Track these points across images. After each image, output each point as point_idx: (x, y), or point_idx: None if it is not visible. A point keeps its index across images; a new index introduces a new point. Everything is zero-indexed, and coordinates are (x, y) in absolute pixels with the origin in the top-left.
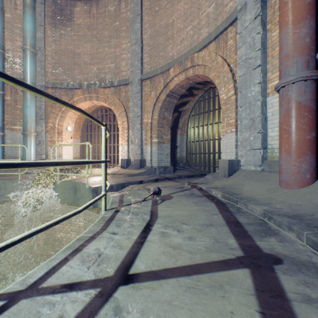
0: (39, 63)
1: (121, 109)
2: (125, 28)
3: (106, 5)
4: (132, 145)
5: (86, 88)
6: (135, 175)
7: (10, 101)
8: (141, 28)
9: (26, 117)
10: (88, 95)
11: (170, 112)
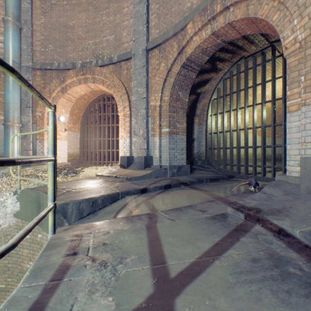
0: (25, 39)
1: (122, 91)
2: None
3: None
4: (136, 138)
5: (80, 67)
6: (137, 178)
7: None
8: None
9: (7, 104)
10: (83, 77)
11: (185, 91)
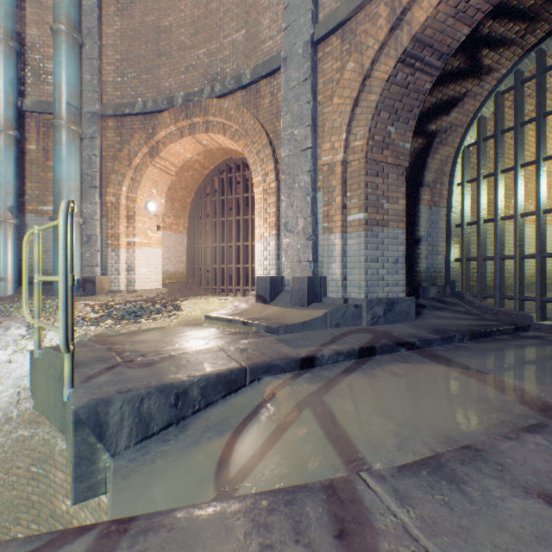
0: (89, 63)
1: (261, 141)
2: None
3: None
4: (289, 237)
5: (181, 105)
6: (292, 328)
7: (35, 152)
8: None
9: (57, 182)
10: (187, 123)
11: (405, 124)
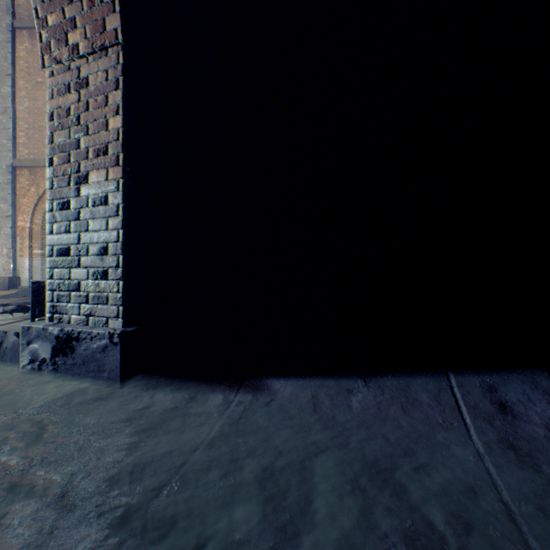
0: None
1: None
2: None
3: None
4: None
5: None
6: None
7: None
8: (14, 94)
9: None
10: None
11: None
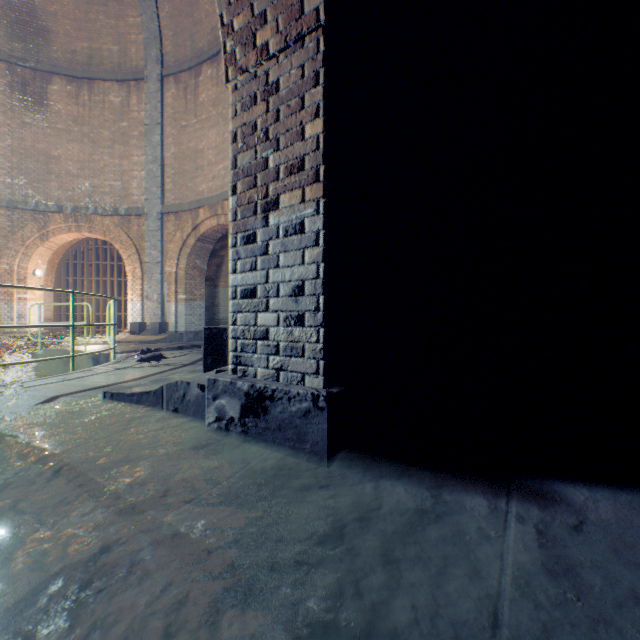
0: None
1: (132, 250)
2: (138, 134)
3: (106, 92)
4: (149, 303)
5: (71, 213)
6: (152, 342)
7: None
8: (162, 142)
9: None
10: (75, 224)
11: (204, 259)
